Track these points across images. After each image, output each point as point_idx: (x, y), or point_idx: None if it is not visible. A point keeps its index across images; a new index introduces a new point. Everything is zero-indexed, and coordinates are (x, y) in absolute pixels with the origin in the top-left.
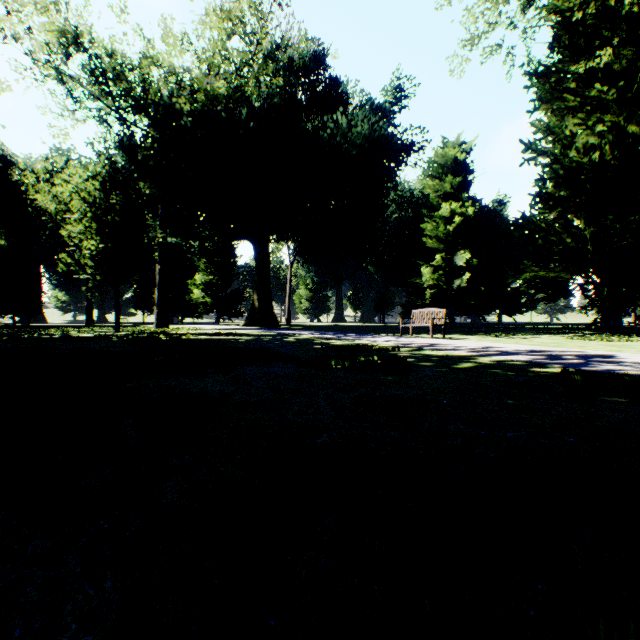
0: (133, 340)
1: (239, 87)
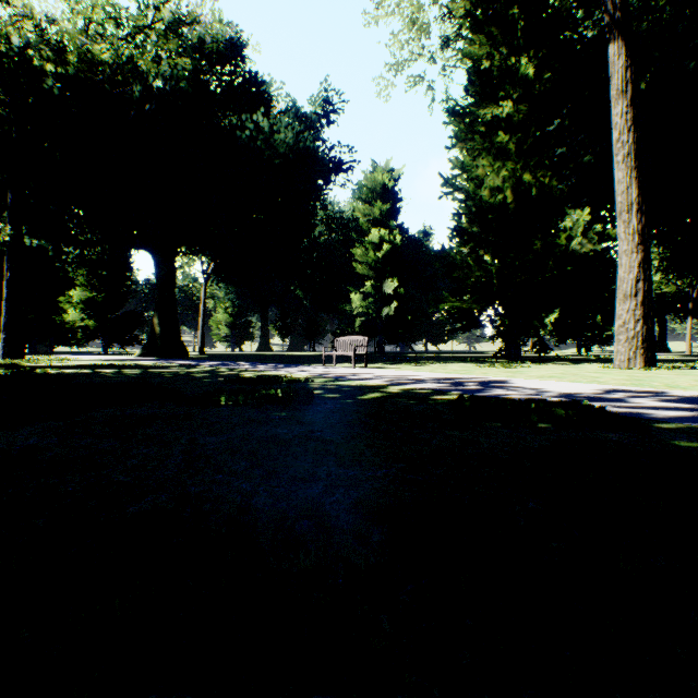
0: None
1: (130, 57)
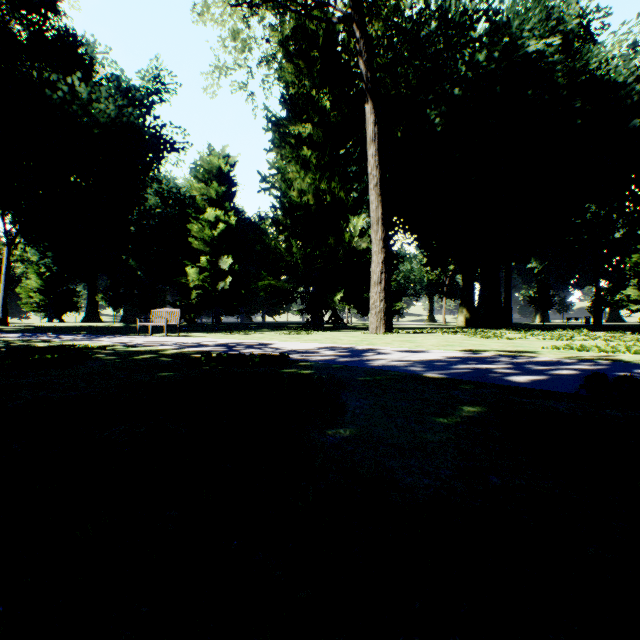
0: None
1: None
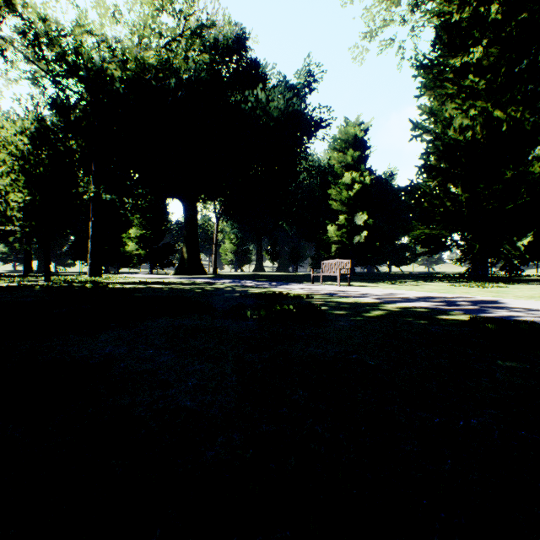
0: (56, 289)
1: (168, 59)
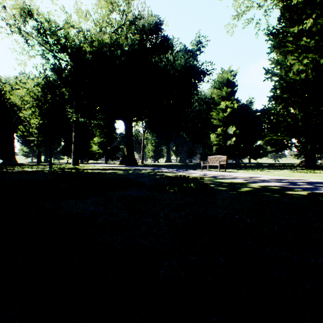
0: (56, 173)
1: (116, 39)
